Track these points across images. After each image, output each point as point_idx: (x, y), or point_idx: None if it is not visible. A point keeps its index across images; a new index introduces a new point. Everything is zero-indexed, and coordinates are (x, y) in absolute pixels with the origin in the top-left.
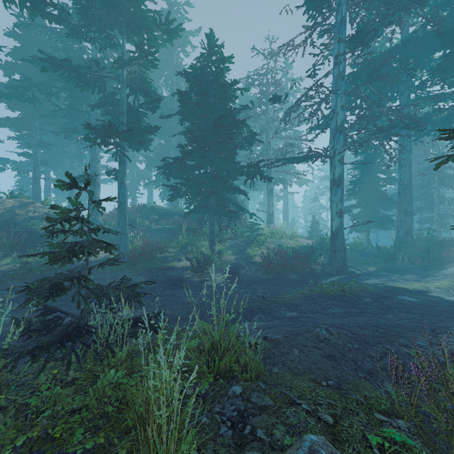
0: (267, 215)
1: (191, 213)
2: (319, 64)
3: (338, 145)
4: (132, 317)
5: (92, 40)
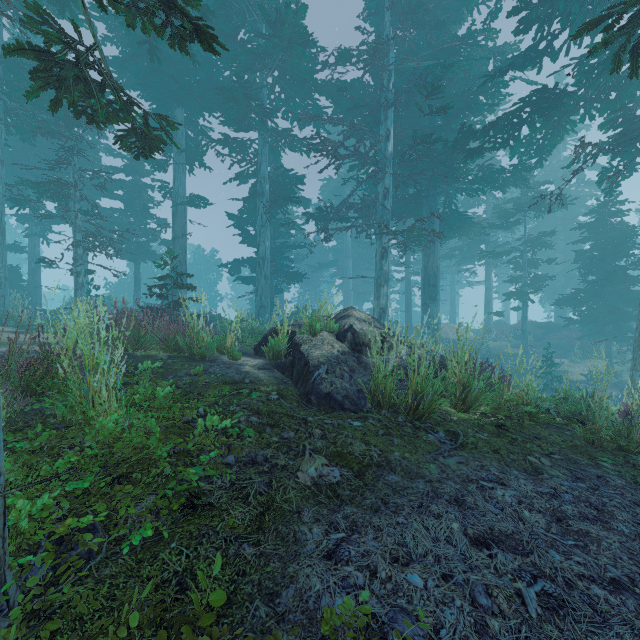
0: None
1: (585, 336)
2: None
3: None
4: None
5: (504, 227)
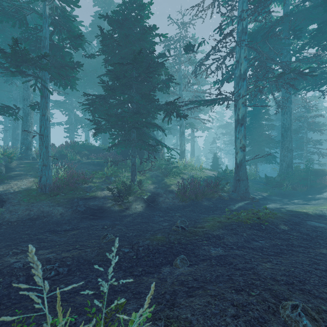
0: (179, 152)
1: (115, 147)
2: (224, 24)
3: (241, 90)
4: (22, 266)
5: None
